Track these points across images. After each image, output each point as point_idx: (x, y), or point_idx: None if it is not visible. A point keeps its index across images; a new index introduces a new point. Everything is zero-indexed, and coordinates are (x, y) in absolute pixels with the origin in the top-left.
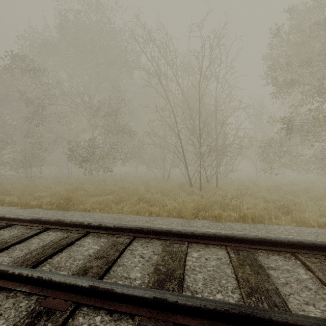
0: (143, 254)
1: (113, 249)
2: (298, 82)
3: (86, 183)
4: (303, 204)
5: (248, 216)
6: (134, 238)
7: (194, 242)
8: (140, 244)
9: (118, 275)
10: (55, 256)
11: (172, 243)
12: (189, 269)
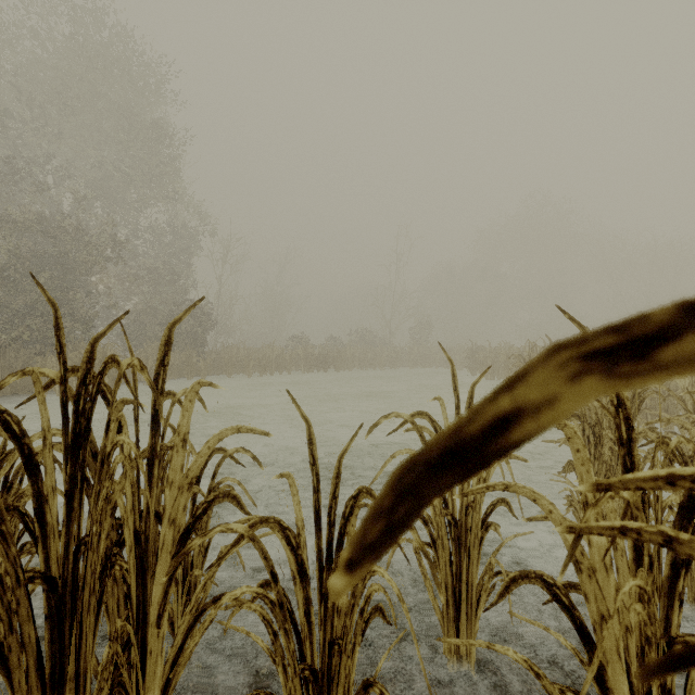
0: None
1: None
2: None
3: None
4: None
5: None
6: None
7: None
8: None
9: None
10: None
11: None
12: None
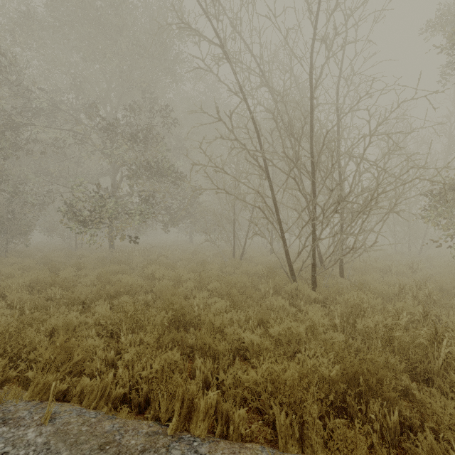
0: None
1: None
2: None
3: (89, 265)
4: None
5: None
6: None
7: None
8: None
9: None
10: None
11: None
12: None
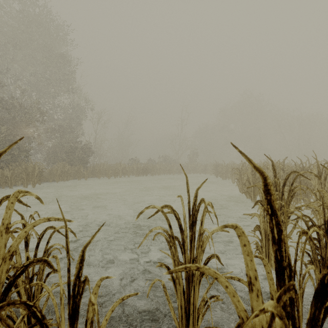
0: None
1: None
2: None
3: None
4: None
5: None
6: None
7: None
8: None
9: None
10: None
11: None
12: None
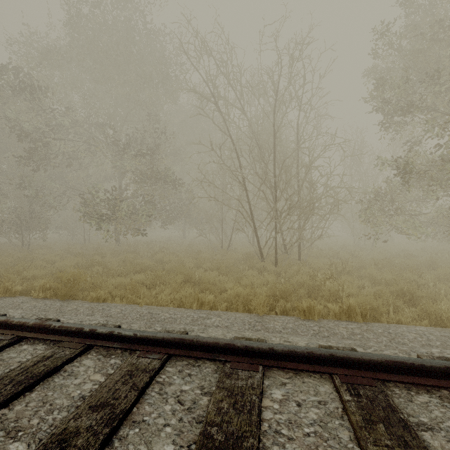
0: (182, 393)
1: (128, 385)
2: (420, 107)
3: (108, 254)
4: (430, 287)
5: (355, 310)
6: (169, 357)
7: (274, 367)
8: (179, 369)
9: (129, 449)
10: (17, 401)
11: (235, 369)
12: (269, 432)
